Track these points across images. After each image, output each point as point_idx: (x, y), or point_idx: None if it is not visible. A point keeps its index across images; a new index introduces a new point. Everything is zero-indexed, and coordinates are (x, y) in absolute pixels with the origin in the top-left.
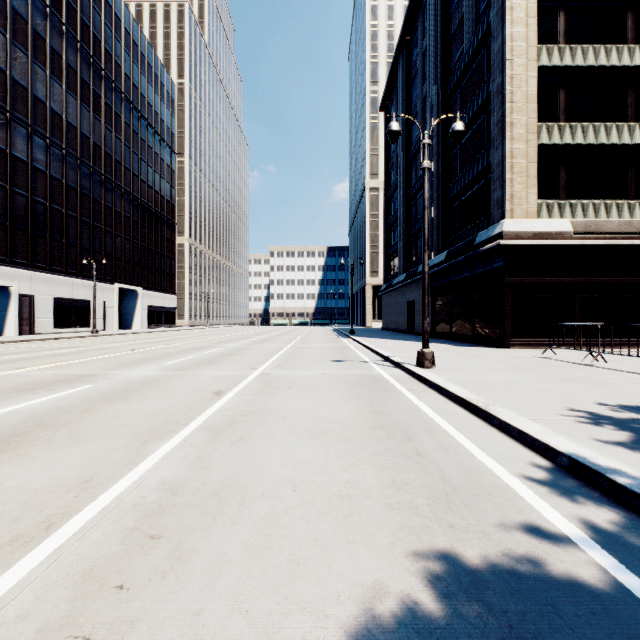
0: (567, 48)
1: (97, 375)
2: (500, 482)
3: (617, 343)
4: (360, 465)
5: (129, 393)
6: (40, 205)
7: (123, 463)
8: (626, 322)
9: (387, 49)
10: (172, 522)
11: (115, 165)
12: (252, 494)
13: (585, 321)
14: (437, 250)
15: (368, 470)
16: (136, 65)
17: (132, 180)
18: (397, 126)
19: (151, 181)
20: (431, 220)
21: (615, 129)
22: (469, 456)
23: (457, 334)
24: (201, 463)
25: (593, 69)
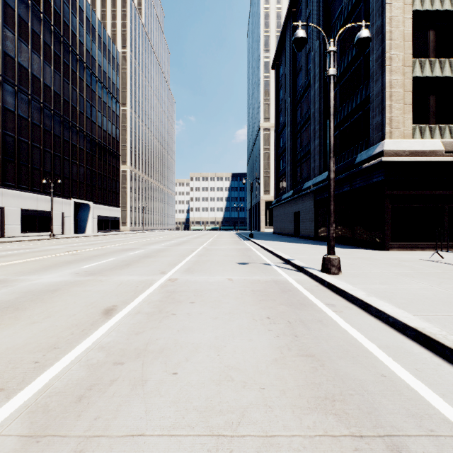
0: None
1: (2, 281)
2: None
3: None
4: None
5: (4, 311)
6: (10, 137)
7: None
8: None
9: (276, 25)
10: None
11: (72, 109)
12: None
13: None
14: (319, 171)
15: None
16: (88, 35)
17: (85, 121)
18: (303, 33)
19: (100, 123)
20: (314, 147)
21: None
22: None
23: (338, 238)
24: None
25: None
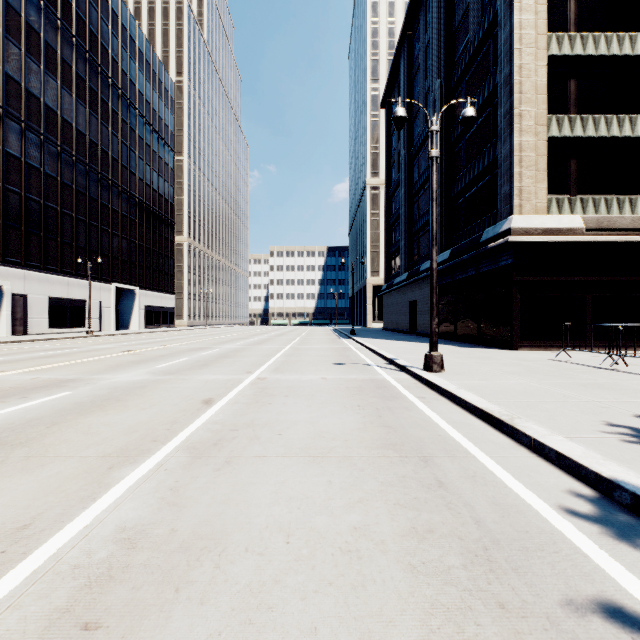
0: (578, 37)
1: (80, 380)
2: (550, 528)
3: (630, 344)
4: (370, 501)
5: (109, 402)
6: (34, 203)
7: (78, 498)
8: (639, 322)
9: (388, 46)
10: (119, 598)
11: (112, 163)
12: (232, 548)
13: (597, 321)
14: (440, 248)
15: (380, 509)
16: (133, 61)
17: (129, 178)
18: (403, 112)
19: (149, 179)
20: None
21: (628, 121)
22: (502, 487)
23: (462, 335)
24: (174, 498)
25: (605, 59)
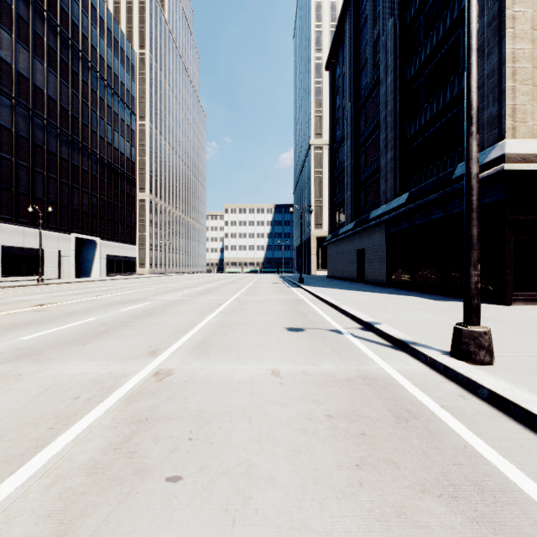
0: None
1: None
2: None
3: None
4: None
5: None
6: None
7: None
8: None
9: (330, 19)
10: None
11: (72, 120)
12: None
13: None
14: (394, 193)
15: None
16: (95, 27)
17: (90, 136)
18: None
19: (110, 138)
20: (386, 163)
21: None
22: None
23: (423, 284)
24: None
25: None
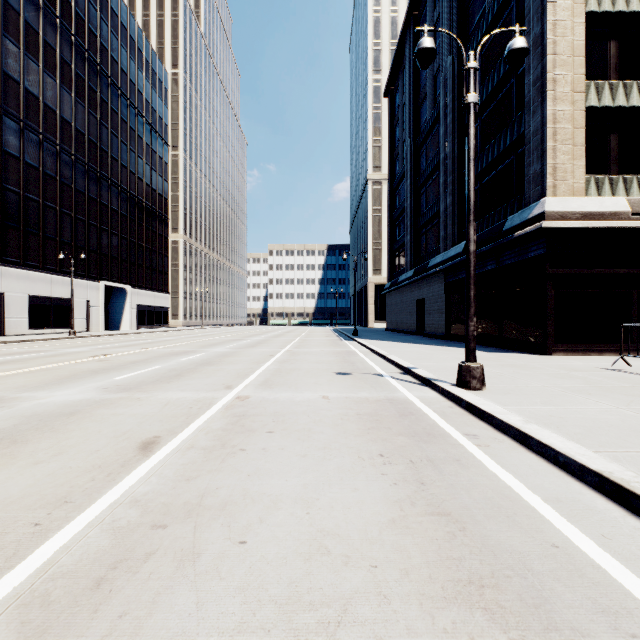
0: None
1: None
2: None
3: None
4: None
5: None
6: (12, 194)
7: None
8: None
9: (390, 36)
10: None
11: (101, 154)
12: None
13: None
14: (452, 241)
15: None
16: (124, 49)
17: (120, 171)
18: (431, 42)
19: (141, 173)
20: (445, 208)
21: None
22: None
23: (479, 336)
24: None
25: None
